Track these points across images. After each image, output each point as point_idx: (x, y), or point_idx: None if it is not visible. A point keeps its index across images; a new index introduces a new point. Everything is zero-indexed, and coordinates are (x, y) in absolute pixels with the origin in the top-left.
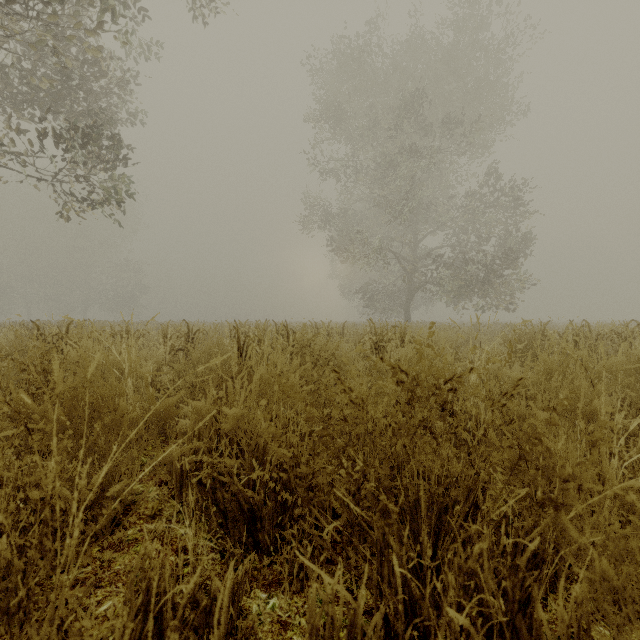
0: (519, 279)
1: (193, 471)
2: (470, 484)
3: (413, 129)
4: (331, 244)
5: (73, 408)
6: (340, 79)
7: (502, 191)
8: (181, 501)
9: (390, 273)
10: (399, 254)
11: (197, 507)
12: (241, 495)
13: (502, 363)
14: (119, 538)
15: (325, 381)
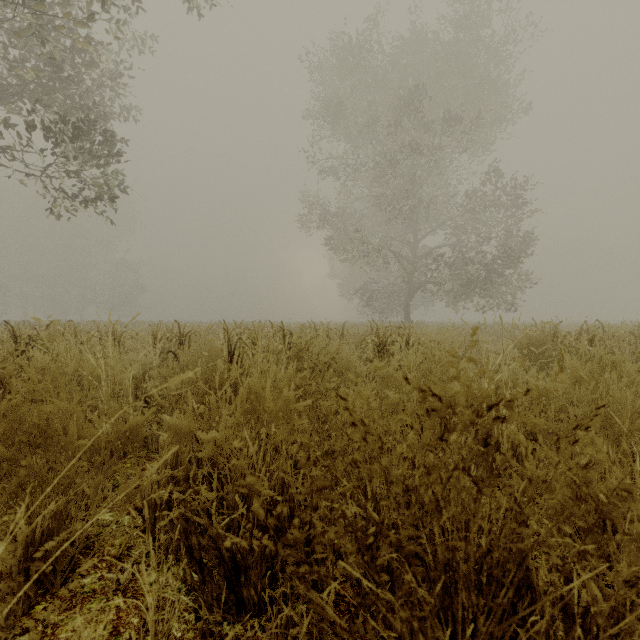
0: (520, 279)
1: (165, 506)
2: (524, 548)
3: (413, 126)
4: (330, 243)
5: (12, 432)
6: (339, 76)
7: (503, 190)
8: (155, 535)
9: (389, 273)
10: (399, 253)
11: (171, 547)
12: (221, 540)
13: (517, 368)
14: (73, 590)
15: (326, 405)
